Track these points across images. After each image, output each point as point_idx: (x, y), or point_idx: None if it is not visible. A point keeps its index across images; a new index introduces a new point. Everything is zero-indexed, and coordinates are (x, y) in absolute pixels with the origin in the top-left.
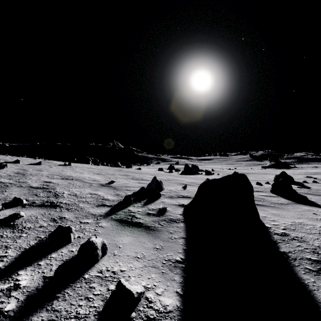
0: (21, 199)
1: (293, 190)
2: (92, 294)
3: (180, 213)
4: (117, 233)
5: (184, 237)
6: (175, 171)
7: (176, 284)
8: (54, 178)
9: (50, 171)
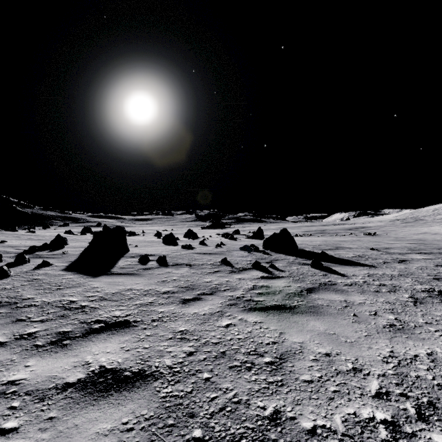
0: None
1: (175, 240)
2: (31, 266)
3: (79, 253)
4: (32, 259)
5: (77, 258)
6: (91, 234)
7: (68, 263)
8: None
9: None
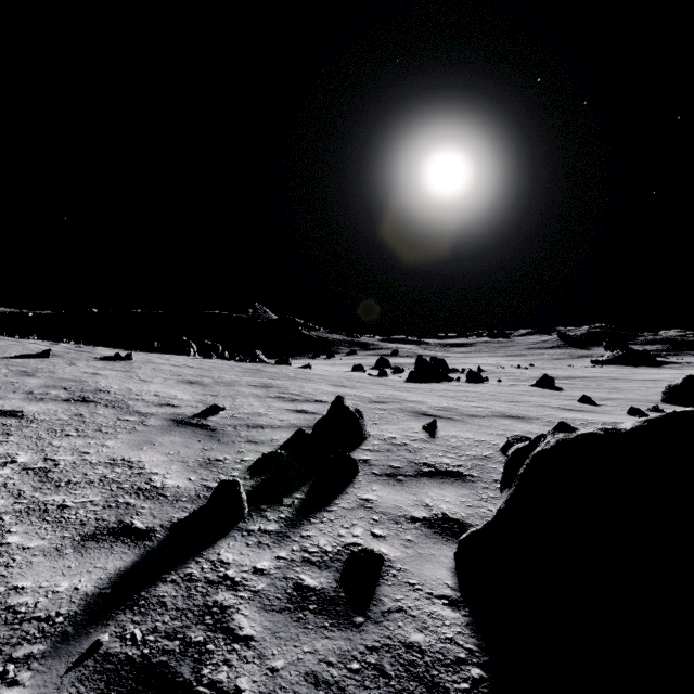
0: None
1: None
2: None
3: (449, 592)
4: None
5: None
6: (392, 373)
7: None
8: (44, 399)
9: (58, 375)
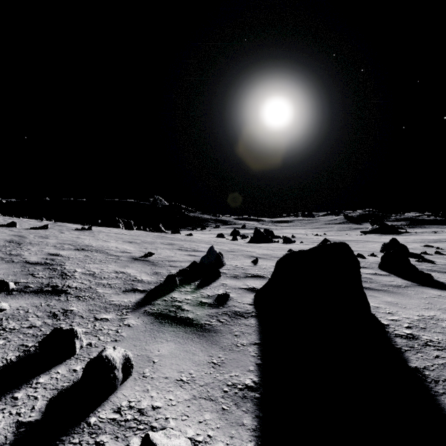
0: (6, 282)
1: (411, 265)
2: None
3: (250, 303)
4: (151, 338)
5: (257, 343)
6: (240, 238)
7: (246, 433)
8: (65, 249)
9: (60, 238)
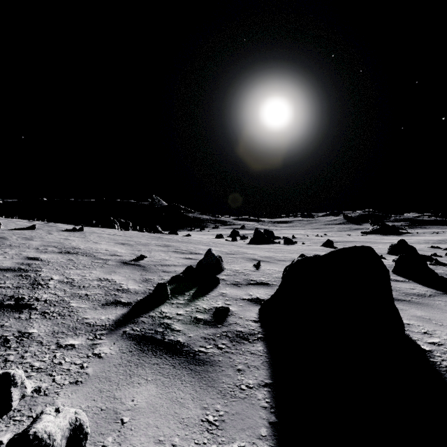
0: None
1: (430, 270)
2: None
3: (255, 319)
4: (125, 376)
5: (267, 385)
6: (240, 239)
7: None
8: (47, 252)
9: (46, 239)
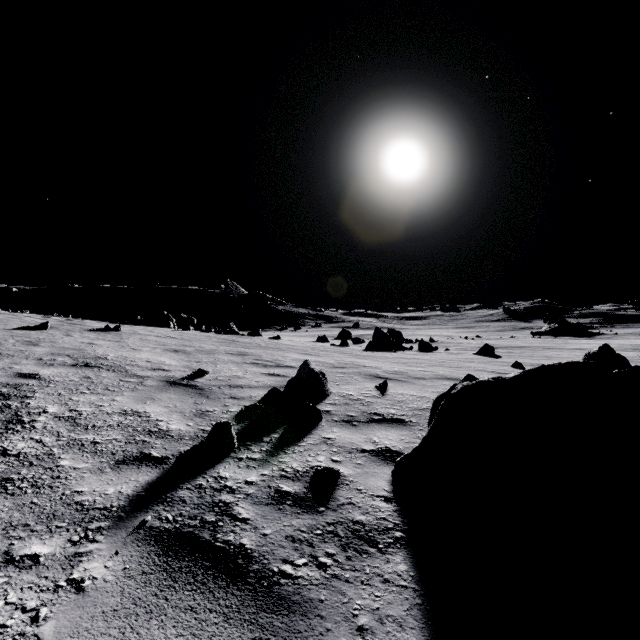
0: None
1: None
2: None
3: (386, 494)
4: None
5: None
6: (353, 343)
7: None
8: (53, 365)
9: (59, 344)
